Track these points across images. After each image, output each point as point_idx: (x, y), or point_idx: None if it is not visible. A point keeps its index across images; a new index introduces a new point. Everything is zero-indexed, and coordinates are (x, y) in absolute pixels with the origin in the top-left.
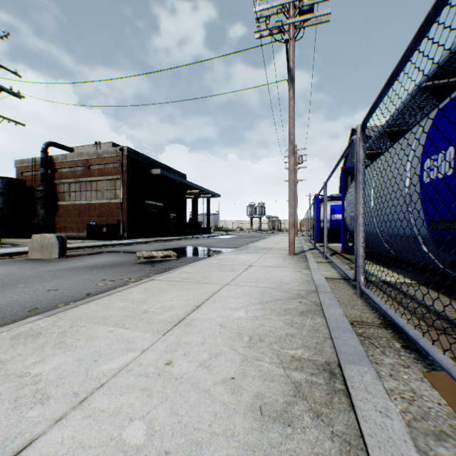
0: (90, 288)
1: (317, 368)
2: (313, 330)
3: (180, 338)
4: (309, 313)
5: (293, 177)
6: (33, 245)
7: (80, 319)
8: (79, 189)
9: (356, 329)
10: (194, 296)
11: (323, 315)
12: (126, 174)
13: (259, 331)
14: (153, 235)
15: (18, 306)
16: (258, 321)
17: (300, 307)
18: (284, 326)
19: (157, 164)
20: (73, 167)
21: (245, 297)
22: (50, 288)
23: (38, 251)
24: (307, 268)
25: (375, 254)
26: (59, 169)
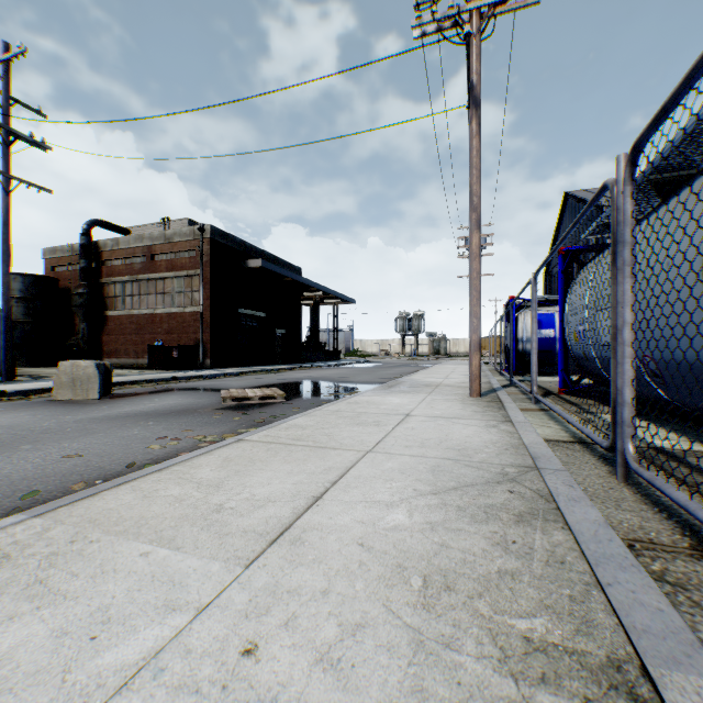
0: (135, 454)
1: (594, 680)
2: (553, 563)
3: (279, 575)
4: (535, 519)
5: (477, 267)
6: (60, 378)
7: (94, 523)
8: (137, 291)
9: (645, 561)
10: (310, 475)
11: (564, 524)
12: (208, 268)
13: (442, 562)
14: (250, 363)
15: (6, 487)
16: (435, 536)
17: (513, 503)
18: (491, 550)
19: (257, 252)
20: (128, 257)
21: (404, 478)
22: (70, 453)
23: (67, 387)
24: (507, 420)
25: (672, 403)
26: (108, 261)
